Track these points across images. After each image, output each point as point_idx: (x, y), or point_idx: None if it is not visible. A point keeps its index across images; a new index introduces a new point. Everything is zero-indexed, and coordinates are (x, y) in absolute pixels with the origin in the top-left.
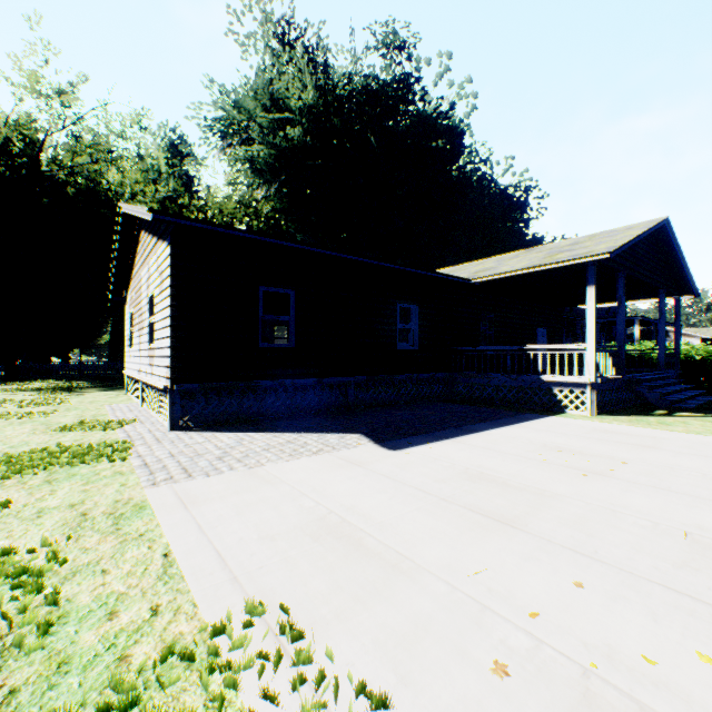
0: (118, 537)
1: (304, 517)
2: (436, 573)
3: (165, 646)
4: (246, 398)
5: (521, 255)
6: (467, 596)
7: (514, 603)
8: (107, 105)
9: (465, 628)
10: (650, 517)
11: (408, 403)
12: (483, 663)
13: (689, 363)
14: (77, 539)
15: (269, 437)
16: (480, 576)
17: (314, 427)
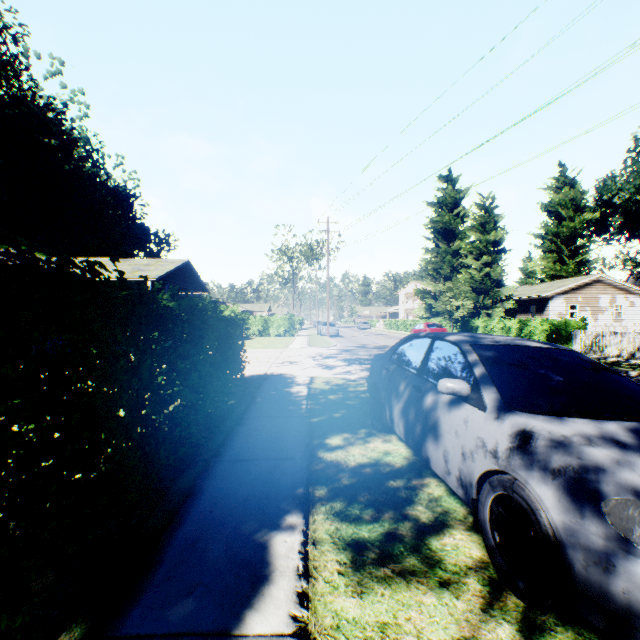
0: None
1: None
2: None
3: None
4: None
5: (120, 264)
6: None
7: None
8: None
9: None
10: None
11: None
12: None
13: None
14: None
15: None
16: None
17: None
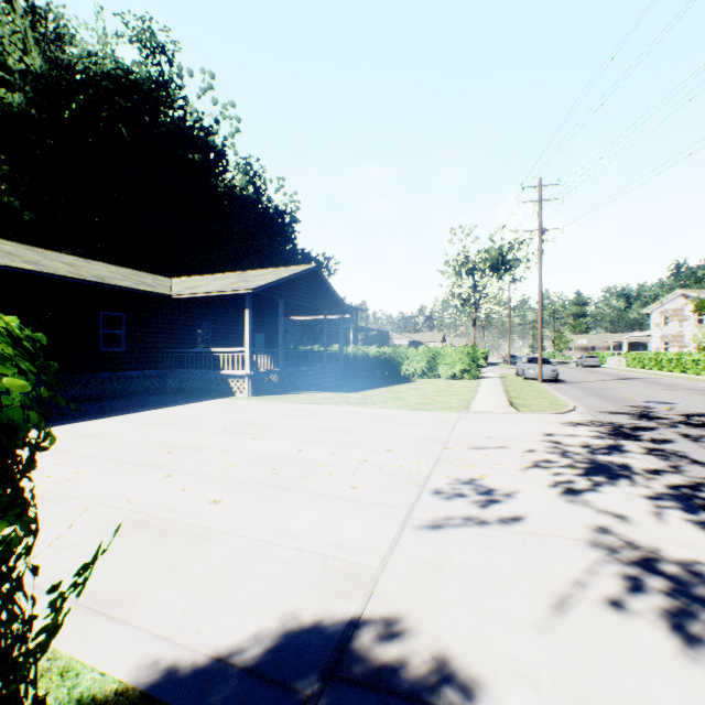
0: None
1: None
2: None
3: None
4: None
5: (230, 277)
6: None
7: None
8: None
9: None
10: (157, 440)
11: (115, 397)
12: None
13: (356, 359)
14: None
15: None
16: None
17: None
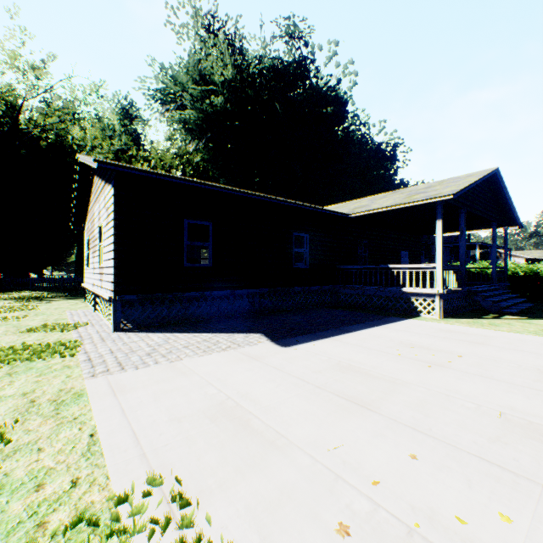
0: (56, 420)
1: (207, 403)
2: (304, 448)
3: (77, 514)
4: (177, 305)
5: (388, 195)
6: (325, 468)
7: (361, 473)
8: (71, 78)
9: (320, 494)
10: (475, 401)
11: (302, 309)
12: (330, 525)
13: (515, 277)
14: (23, 422)
15: (190, 337)
16: (337, 451)
17: (226, 328)
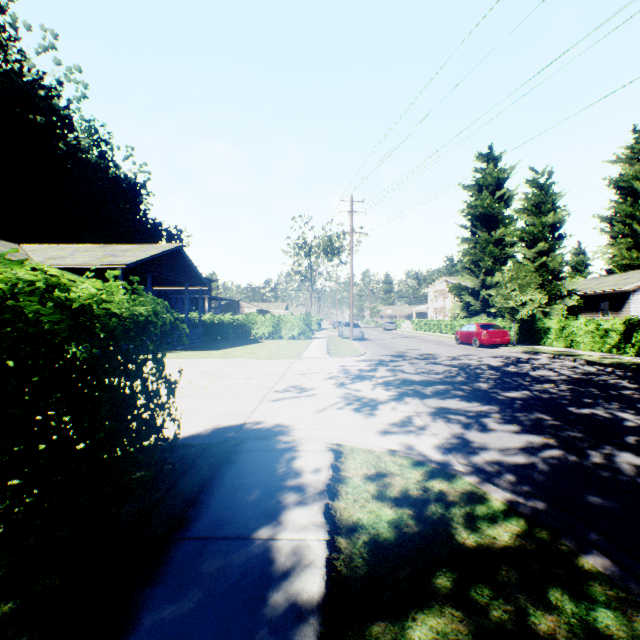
0: None
1: None
2: None
3: None
4: None
5: (94, 250)
6: None
7: None
8: None
9: None
10: None
11: None
12: None
13: (213, 325)
14: None
15: None
16: None
17: None
